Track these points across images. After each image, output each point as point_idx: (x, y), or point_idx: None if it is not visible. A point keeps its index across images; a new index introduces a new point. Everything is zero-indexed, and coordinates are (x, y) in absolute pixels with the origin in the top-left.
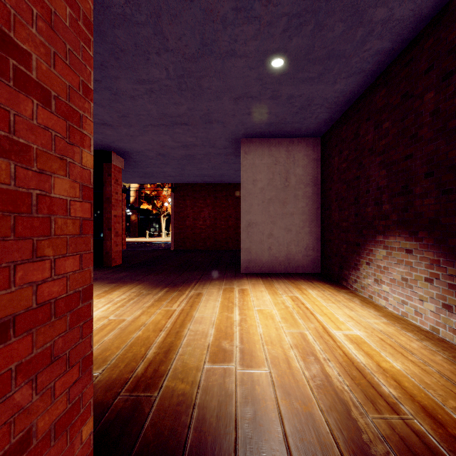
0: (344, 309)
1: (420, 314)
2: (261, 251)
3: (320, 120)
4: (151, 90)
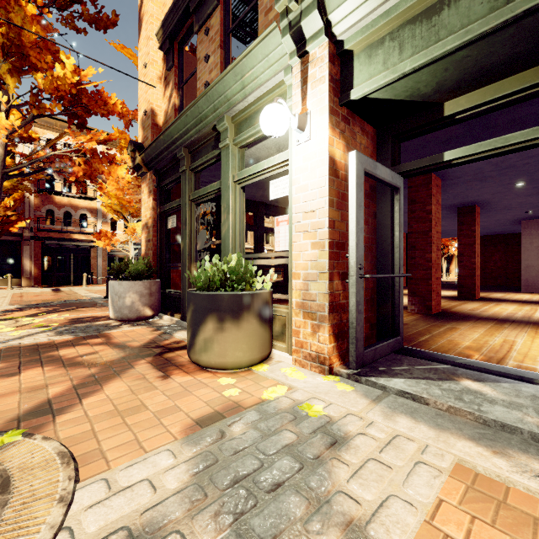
0: None
1: None
2: (536, 281)
3: None
4: None
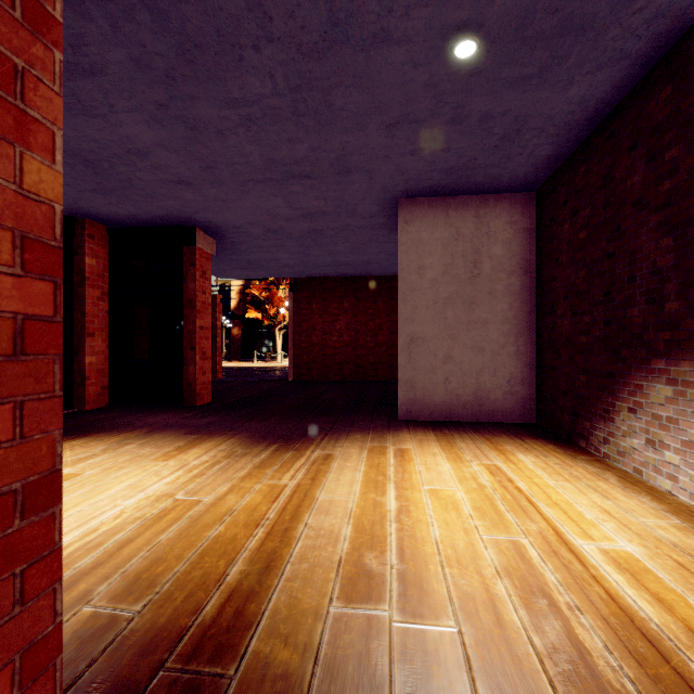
0: (590, 495)
1: None
2: (431, 385)
3: (536, 160)
4: (249, 117)
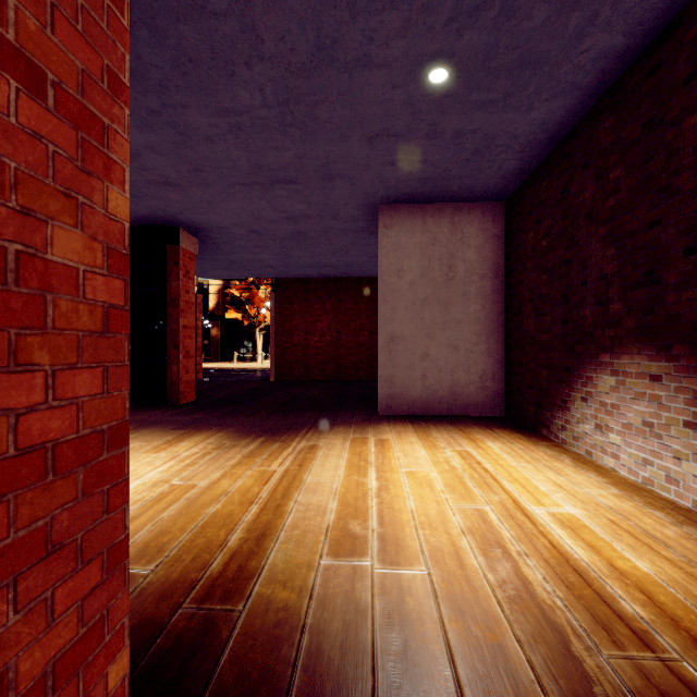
0: (547, 472)
1: (675, 481)
2: (410, 381)
3: (504, 173)
4: (238, 126)
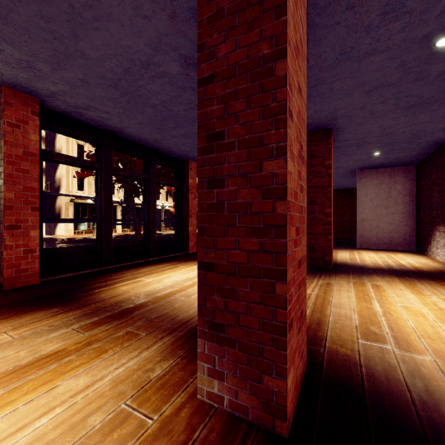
0: (413, 259)
1: None
2: (370, 236)
3: (410, 160)
4: None
